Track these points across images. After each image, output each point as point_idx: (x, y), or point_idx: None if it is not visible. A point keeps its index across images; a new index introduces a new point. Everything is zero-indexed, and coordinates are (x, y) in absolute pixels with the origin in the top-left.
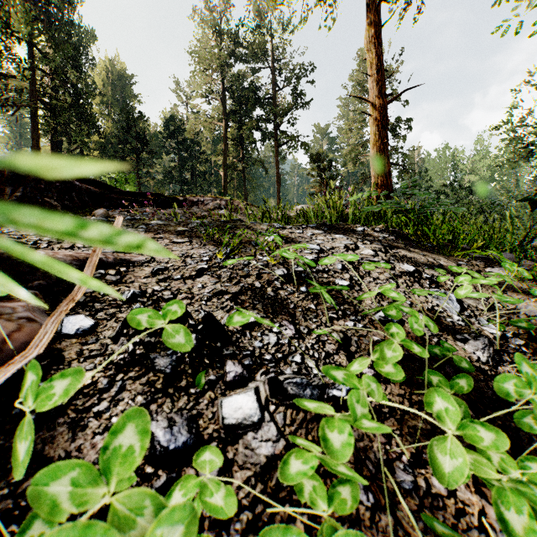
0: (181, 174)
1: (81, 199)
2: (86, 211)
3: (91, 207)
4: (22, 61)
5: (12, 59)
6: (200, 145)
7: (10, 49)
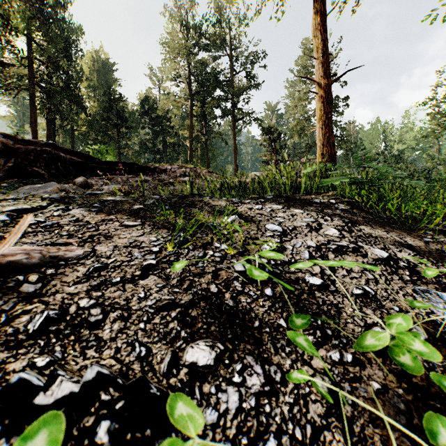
0: (154, 145)
1: (66, 168)
2: (69, 179)
3: (75, 175)
4: (20, 52)
5: (11, 49)
6: (170, 121)
7: (9, 42)
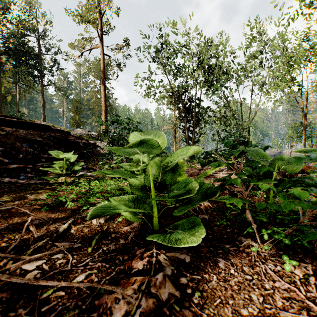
0: None
1: None
2: None
3: None
4: None
5: None
6: None
7: None
